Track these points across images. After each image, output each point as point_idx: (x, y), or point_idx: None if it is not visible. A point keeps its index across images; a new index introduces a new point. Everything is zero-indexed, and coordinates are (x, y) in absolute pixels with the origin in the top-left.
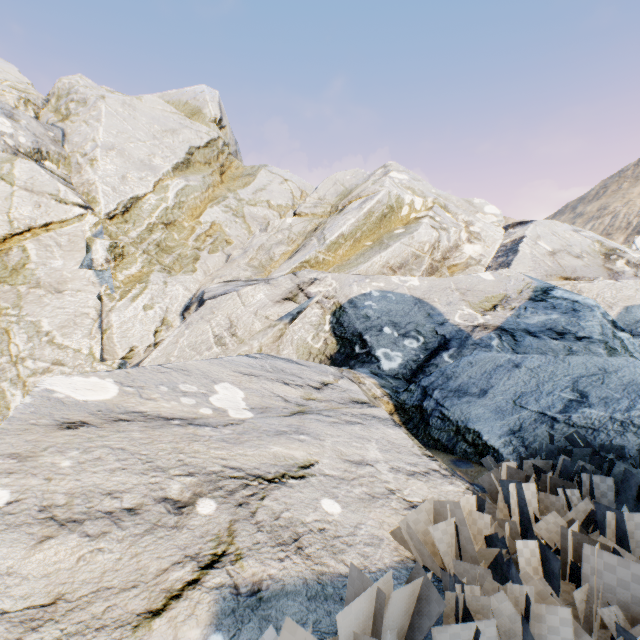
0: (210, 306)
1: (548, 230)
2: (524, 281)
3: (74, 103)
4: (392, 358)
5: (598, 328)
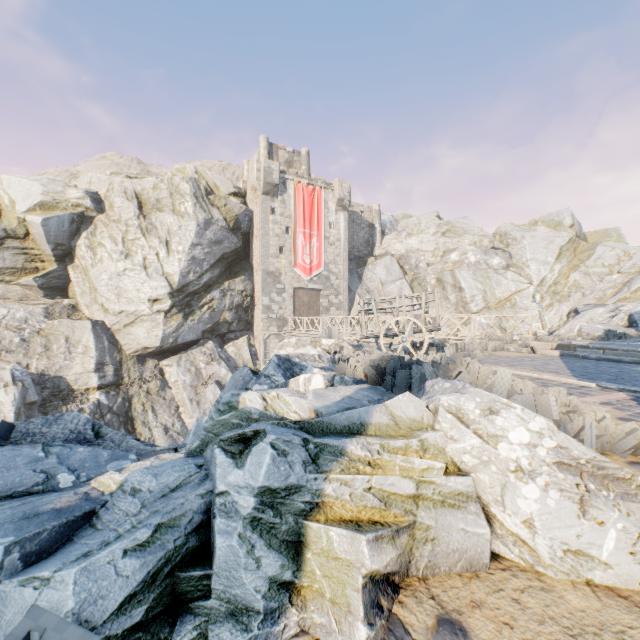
0: (582, 314)
1: None
2: None
3: (509, 240)
4: None
5: None
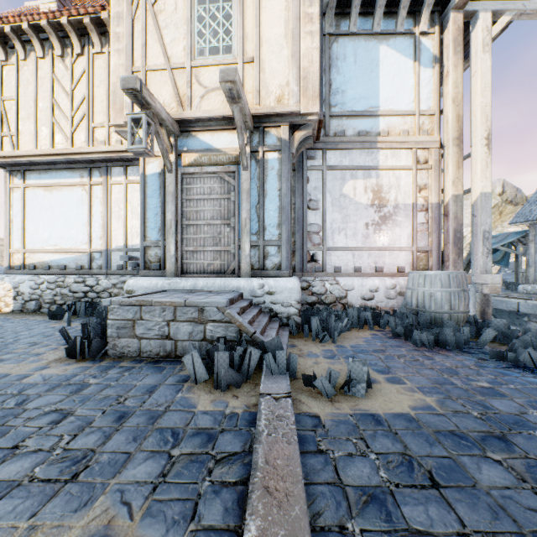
0: None
1: None
2: None
3: None
4: (502, 274)
5: None
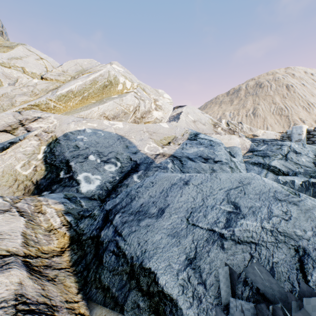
0: None
1: (192, 111)
2: (185, 129)
3: None
4: (92, 181)
5: (224, 155)
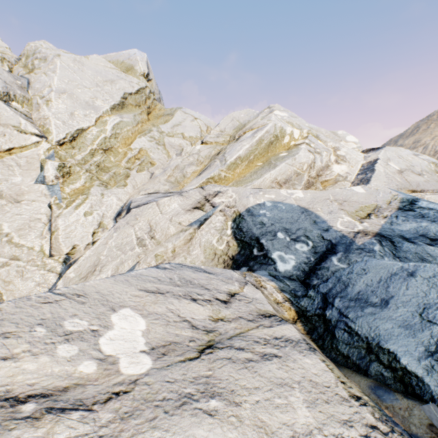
0: (134, 213)
1: (395, 154)
2: (391, 193)
3: (38, 60)
4: (286, 260)
5: None
